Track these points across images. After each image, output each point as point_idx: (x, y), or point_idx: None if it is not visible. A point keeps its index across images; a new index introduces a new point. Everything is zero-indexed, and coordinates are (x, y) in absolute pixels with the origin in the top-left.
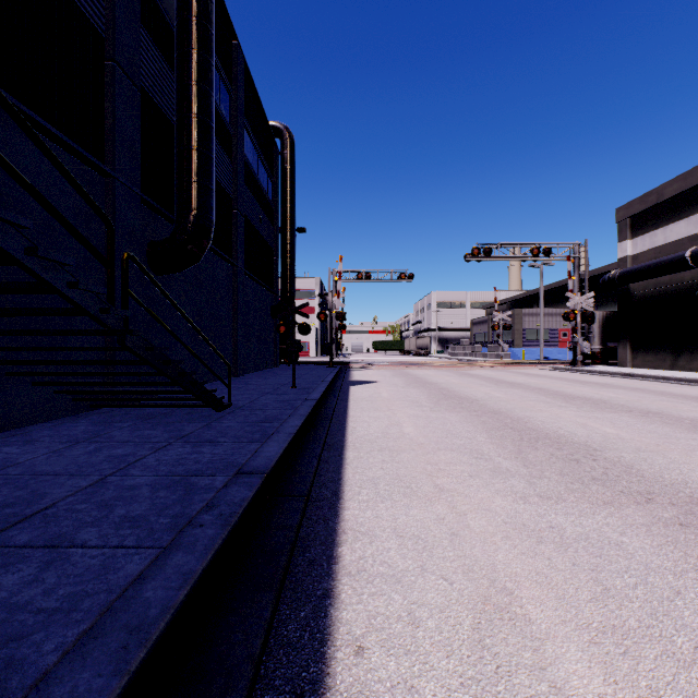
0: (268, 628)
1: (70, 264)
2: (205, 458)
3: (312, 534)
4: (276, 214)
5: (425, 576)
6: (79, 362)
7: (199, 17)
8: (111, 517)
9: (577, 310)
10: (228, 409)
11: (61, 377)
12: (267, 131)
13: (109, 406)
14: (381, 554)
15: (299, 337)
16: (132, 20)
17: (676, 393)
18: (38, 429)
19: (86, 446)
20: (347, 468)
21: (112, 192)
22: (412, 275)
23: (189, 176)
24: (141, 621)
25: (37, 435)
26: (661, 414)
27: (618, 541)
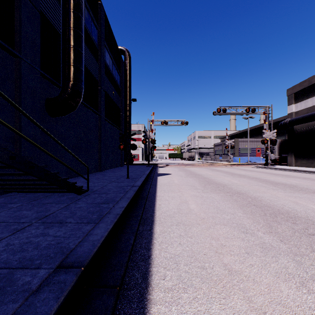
0: None
1: None
2: (45, 242)
3: None
4: (122, 92)
5: None
6: None
7: None
8: None
9: (268, 138)
10: (86, 193)
11: None
12: (117, 51)
13: (15, 191)
14: None
15: (134, 152)
16: None
17: None
18: None
19: None
20: (155, 243)
21: (19, 66)
22: (187, 122)
23: (68, 61)
24: None
25: None
26: None
27: None
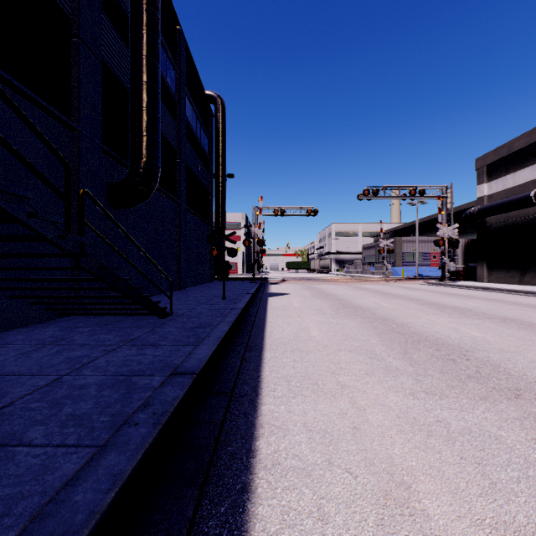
0: (190, 526)
1: (29, 197)
2: (147, 359)
3: (234, 428)
4: (211, 163)
5: (332, 470)
6: (45, 279)
7: (148, 5)
8: (59, 415)
9: (445, 238)
10: (170, 317)
11: (35, 291)
12: (204, 98)
13: (75, 314)
14: (293, 448)
15: (229, 259)
16: (94, 6)
17: (525, 303)
18: (14, 333)
19: (50, 349)
20: (265, 367)
21: (78, 143)
22: (317, 211)
23: (140, 131)
24: (66, 528)
25: (12, 339)
26: (516, 321)
27: (497, 435)
